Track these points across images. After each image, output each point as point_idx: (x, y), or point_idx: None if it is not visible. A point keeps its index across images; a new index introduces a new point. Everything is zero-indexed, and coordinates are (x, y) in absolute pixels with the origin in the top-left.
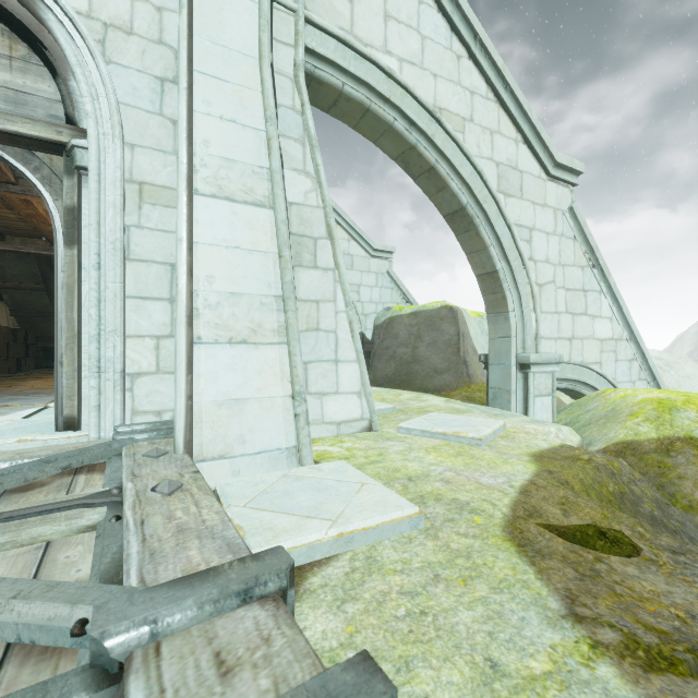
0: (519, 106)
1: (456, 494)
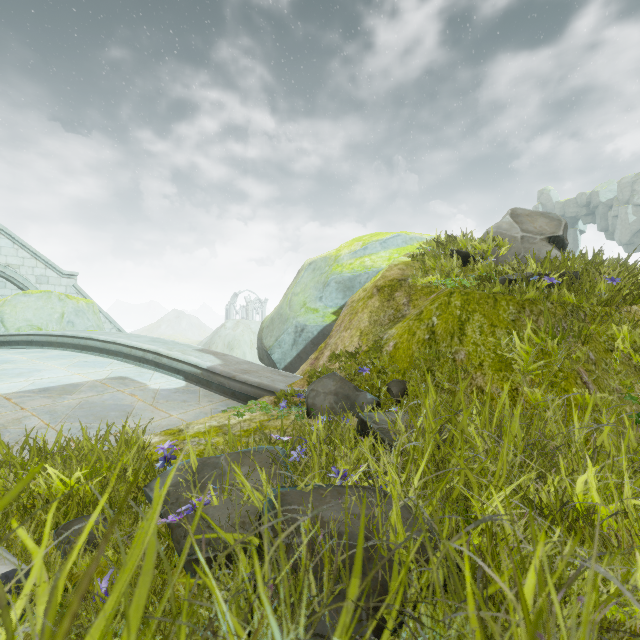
0: (45, 260)
1: None
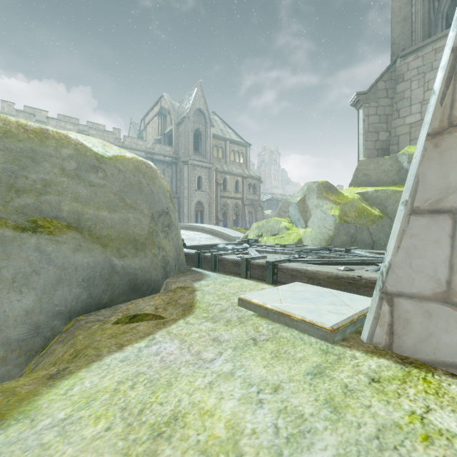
0: None
1: (212, 326)
